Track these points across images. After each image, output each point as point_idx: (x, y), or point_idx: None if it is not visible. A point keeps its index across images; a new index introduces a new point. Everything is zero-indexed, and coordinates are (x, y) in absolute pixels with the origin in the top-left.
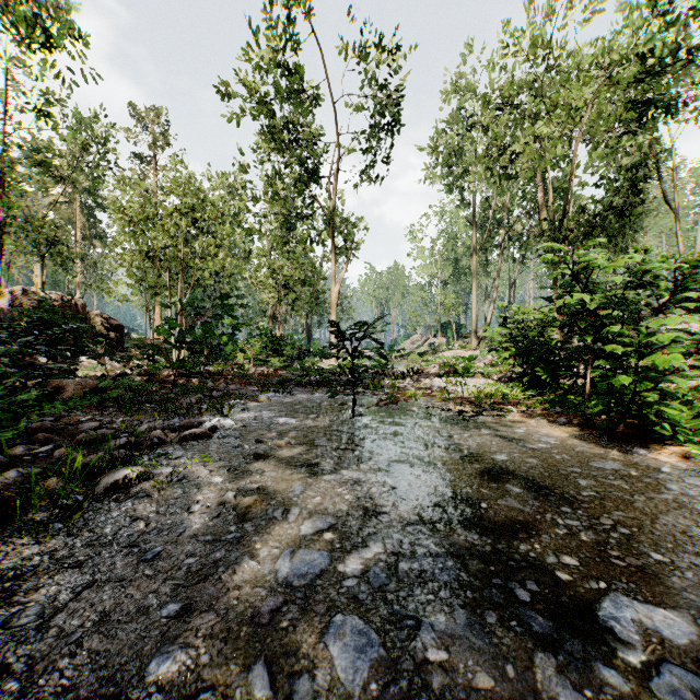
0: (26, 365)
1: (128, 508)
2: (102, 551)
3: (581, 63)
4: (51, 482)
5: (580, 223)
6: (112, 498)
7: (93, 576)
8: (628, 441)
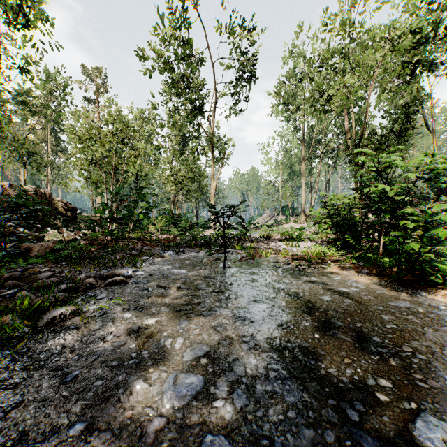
0: (10, 234)
1: (60, 337)
2: (34, 374)
3: (373, 37)
4: (8, 318)
5: (372, 141)
6: (50, 330)
7: (23, 397)
8: (412, 286)
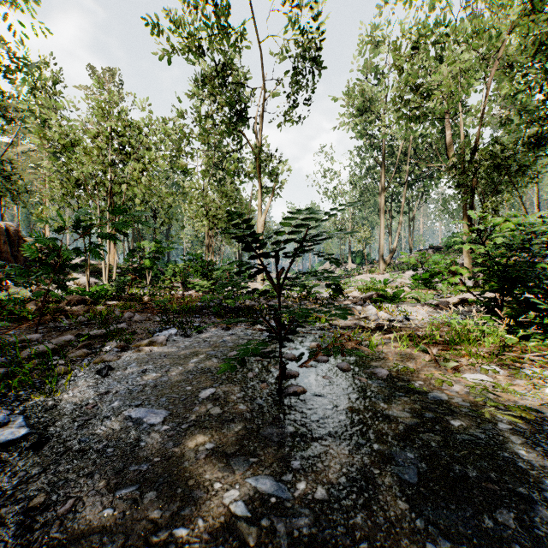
0: None
1: None
2: None
3: None
4: None
5: (494, 153)
6: None
7: None
8: None
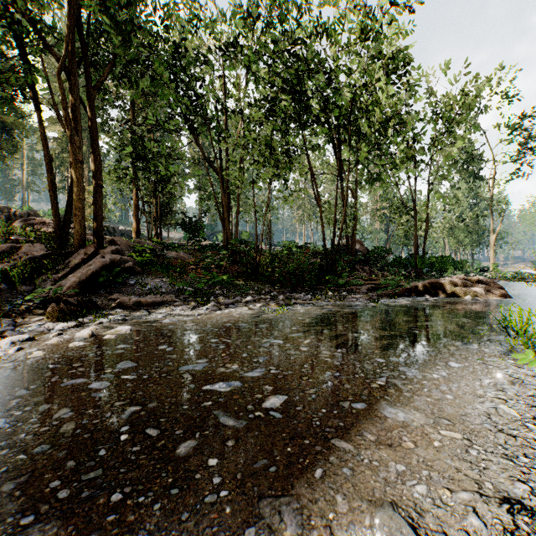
0: None
1: None
2: None
3: None
4: None
5: None
6: None
7: None
8: None
